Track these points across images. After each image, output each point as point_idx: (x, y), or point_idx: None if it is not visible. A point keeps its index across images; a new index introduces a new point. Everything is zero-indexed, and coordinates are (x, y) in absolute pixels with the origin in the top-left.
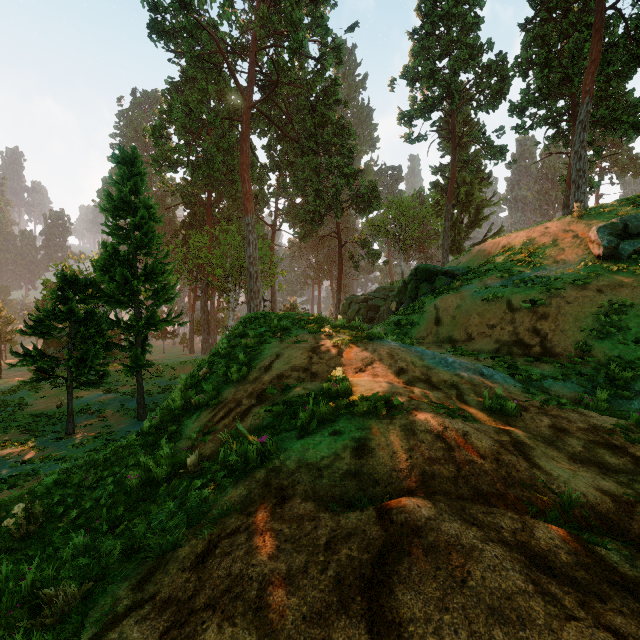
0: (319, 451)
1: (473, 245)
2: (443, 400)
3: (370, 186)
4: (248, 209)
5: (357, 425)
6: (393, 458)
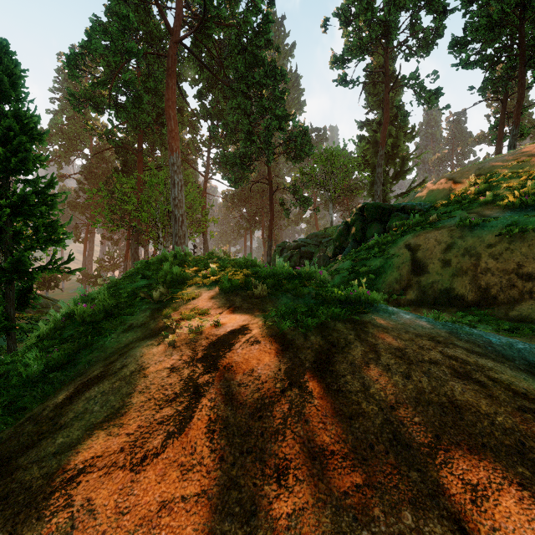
0: None
1: (397, 196)
2: None
3: (302, 131)
4: (173, 148)
5: None
6: None
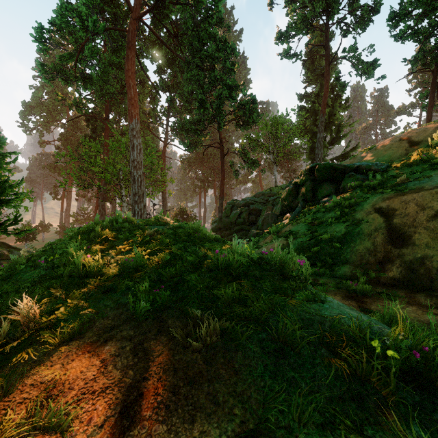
0: None
1: (333, 159)
2: None
3: (250, 100)
4: (133, 114)
5: None
6: None
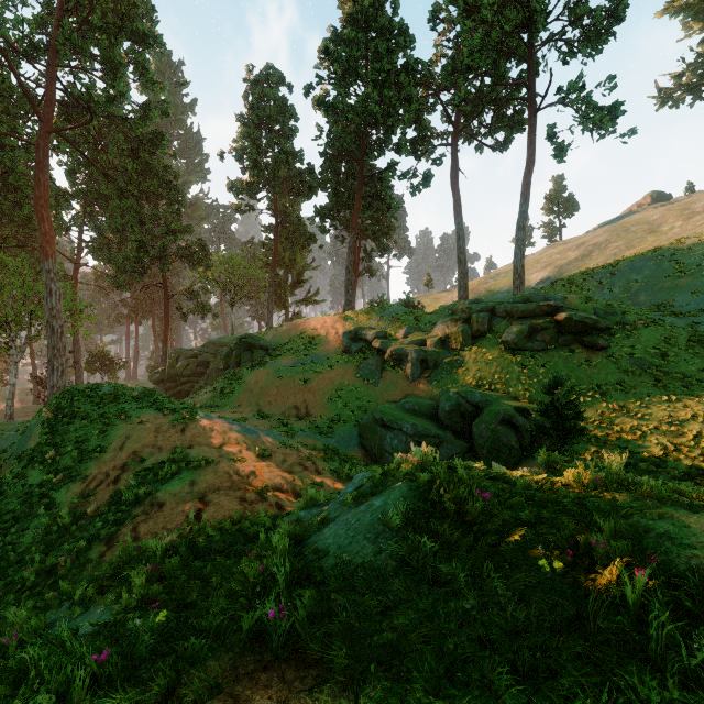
0: (174, 487)
1: (297, 302)
2: (237, 454)
3: (200, 243)
4: (49, 253)
5: (191, 474)
6: (207, 484)
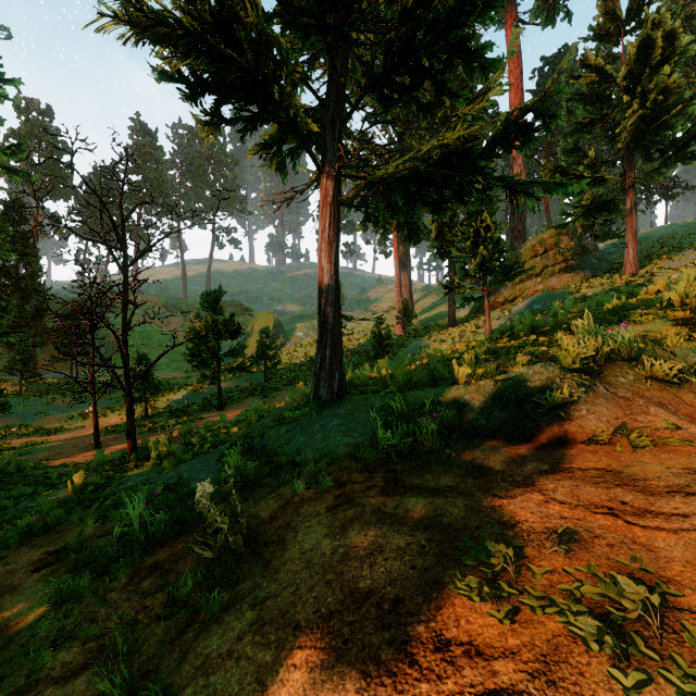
0: None
1: None
2: None
3: None
4: None
5: None
6: None
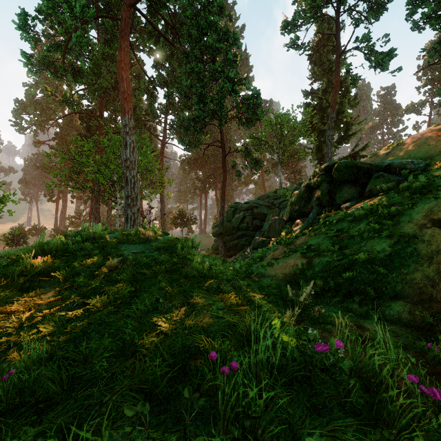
0: None
1: (341, 159)
2: None
3: (254, 95)
4: (125, 109)
5: None
6: None
